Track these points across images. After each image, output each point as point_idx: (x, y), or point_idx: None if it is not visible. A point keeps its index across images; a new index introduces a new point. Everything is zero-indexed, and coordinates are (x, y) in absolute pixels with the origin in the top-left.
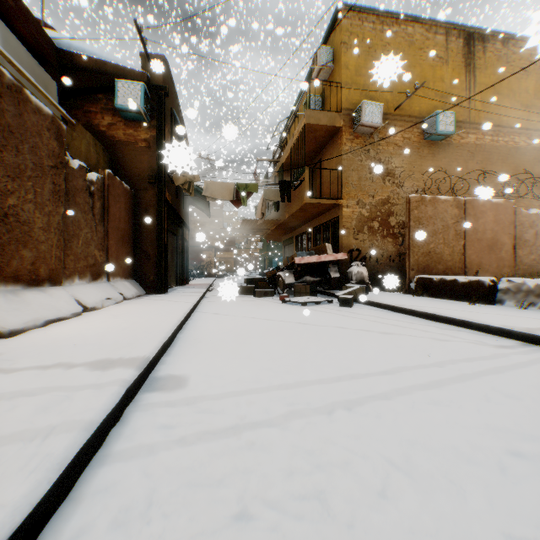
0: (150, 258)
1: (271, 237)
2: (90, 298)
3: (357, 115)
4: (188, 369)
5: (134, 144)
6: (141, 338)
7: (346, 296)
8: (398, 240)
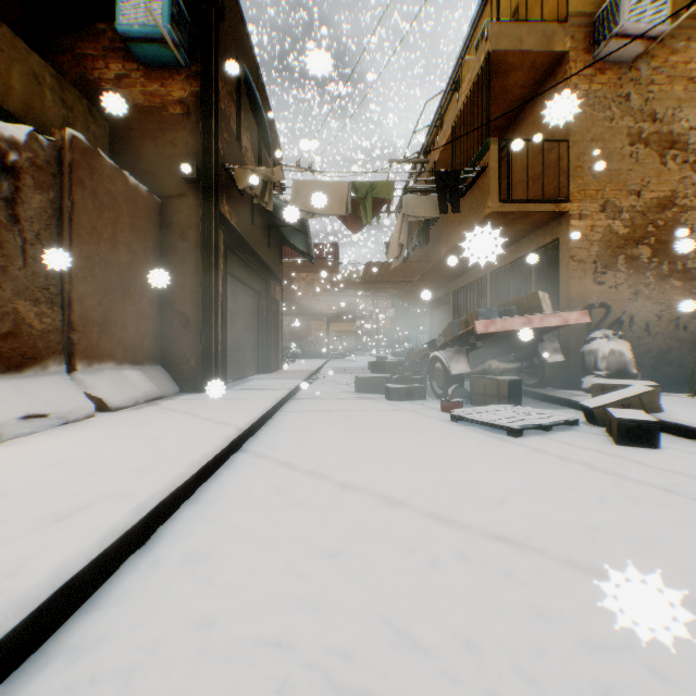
0: (190, 325)
1: (410, 297)
2: None
3: (605, 19)
4: None
5: (161, 112)
6: None
7: (632, 416)
8: (694, 283)
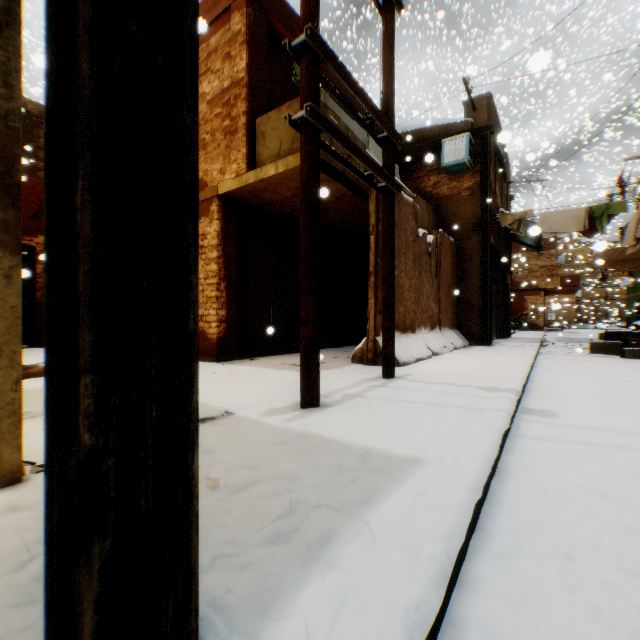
0: (473, 308)
1: None
2: (433, 344)
3: None
4: (553, 409)
5: (457, 196)
6: (501, 378)
7: None
8: None
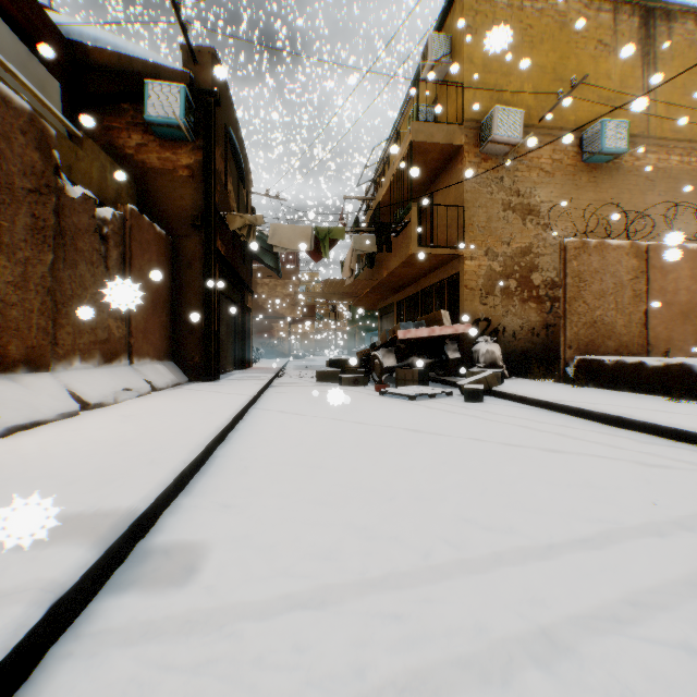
0: (195, 332)
1: (363, 304)
2: (96, 389)
3: (486, 127)
4: (214, 528)
5: (172, 173)
6: (141, 464)
7: (474, 386)
8: (544, 305)
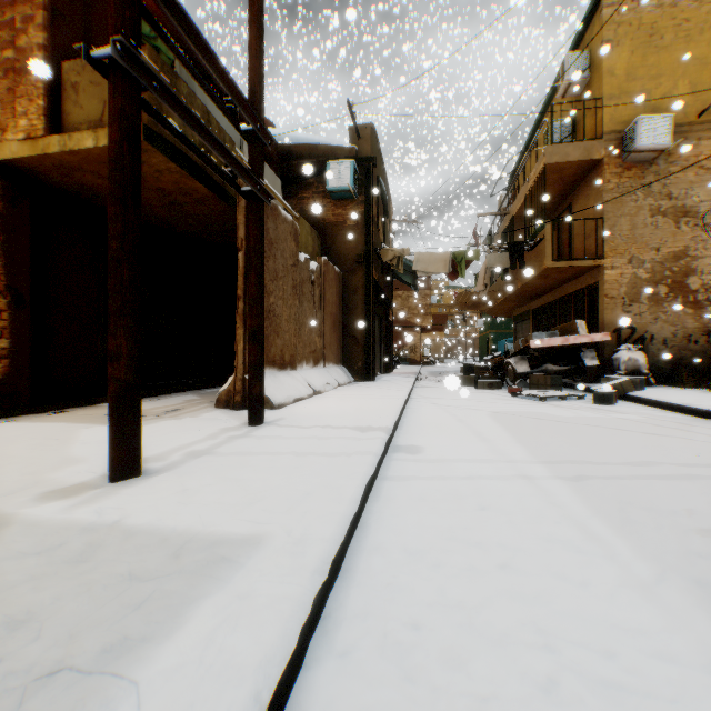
0: (358, 343)
1: (496, 312)
2: (316, 382)
3: (627, 138)
4: (421, 443)
5: (342, 224)
6: (377, 416)
7: (604, 390)
8: (703, 310)
